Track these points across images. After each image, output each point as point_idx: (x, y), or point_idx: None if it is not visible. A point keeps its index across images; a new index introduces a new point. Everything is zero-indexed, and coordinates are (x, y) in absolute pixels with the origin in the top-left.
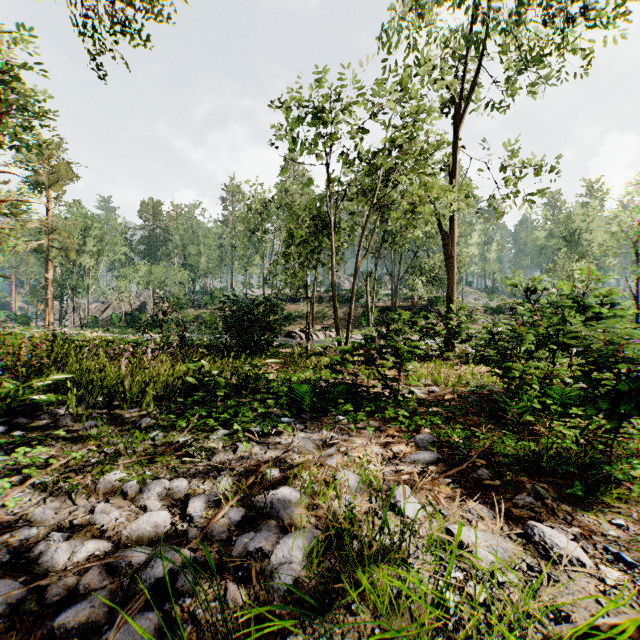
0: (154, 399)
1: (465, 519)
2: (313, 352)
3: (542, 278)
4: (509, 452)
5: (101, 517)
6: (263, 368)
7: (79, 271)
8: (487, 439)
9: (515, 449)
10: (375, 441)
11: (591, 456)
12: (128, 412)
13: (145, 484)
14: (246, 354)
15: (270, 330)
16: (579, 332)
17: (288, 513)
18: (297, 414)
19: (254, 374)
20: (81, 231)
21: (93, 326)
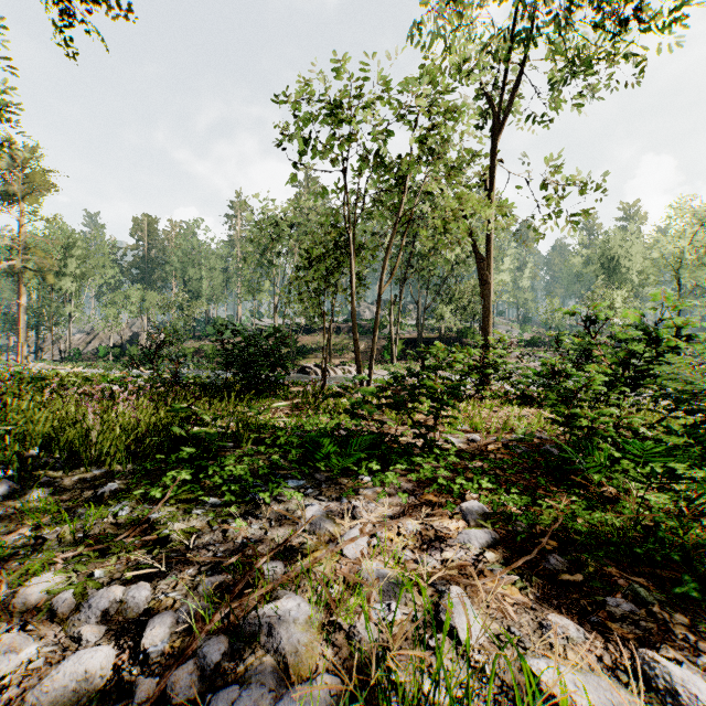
0: (130, 454)
1: (547, 643)
2: (330, 394)
3: (603, 305)
4: (585, 528)
5: (5, 660)
6: (271, 411)
7: (59, 297)
8: (551, 507)
9: (588, 521)
10: (410, 512)
11: (695, 536)
12: (92, 474)
13: (84, 597)
14: (251, 394)
15: (280, 366)
16: (651, 370)
17: (292, 644)
18: (310, 474)
19: (258, 421)
20: (61, 250)
21: (76, 360)
